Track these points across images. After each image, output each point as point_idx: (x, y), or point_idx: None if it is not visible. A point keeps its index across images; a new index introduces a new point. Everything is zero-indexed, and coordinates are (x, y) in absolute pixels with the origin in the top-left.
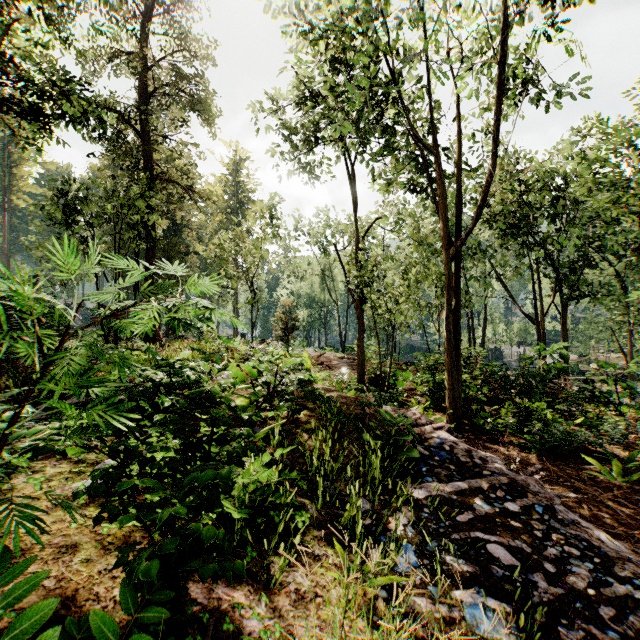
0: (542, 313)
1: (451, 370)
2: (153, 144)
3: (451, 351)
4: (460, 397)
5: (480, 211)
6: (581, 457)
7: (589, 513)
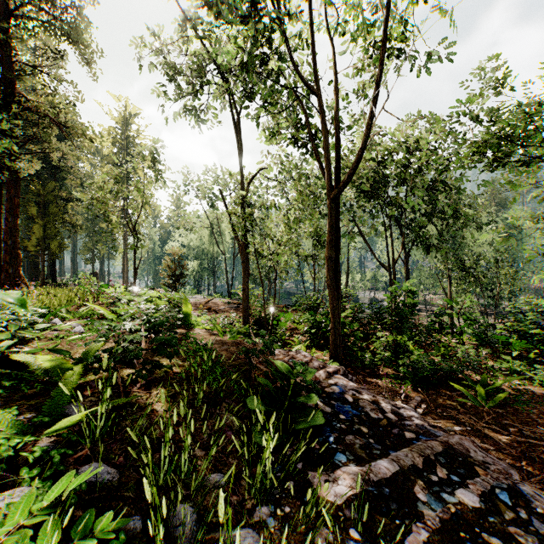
0: (394, 262)
1: (333, 309)
2: (21, 76)
3: (333, 290)
4: (340, 334)
5: (361, 153)
6: (447, 384)
7: None
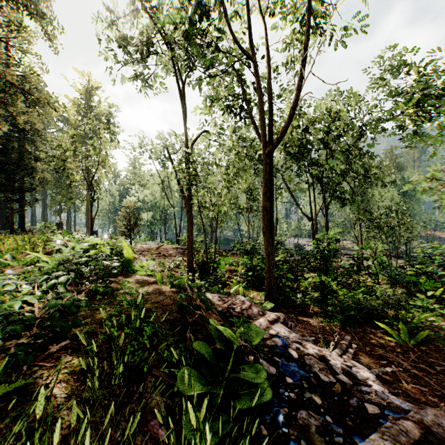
0: (316, 213)
1: (268, 254)
2: None
3: (268, 237)
4: (274, 277)
5: (294, 112)
6: (370, 322)
7: (409, 388)
